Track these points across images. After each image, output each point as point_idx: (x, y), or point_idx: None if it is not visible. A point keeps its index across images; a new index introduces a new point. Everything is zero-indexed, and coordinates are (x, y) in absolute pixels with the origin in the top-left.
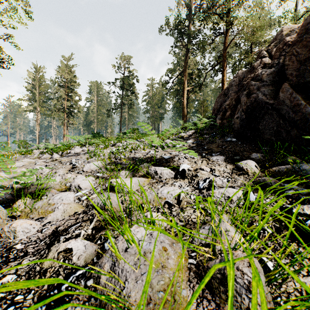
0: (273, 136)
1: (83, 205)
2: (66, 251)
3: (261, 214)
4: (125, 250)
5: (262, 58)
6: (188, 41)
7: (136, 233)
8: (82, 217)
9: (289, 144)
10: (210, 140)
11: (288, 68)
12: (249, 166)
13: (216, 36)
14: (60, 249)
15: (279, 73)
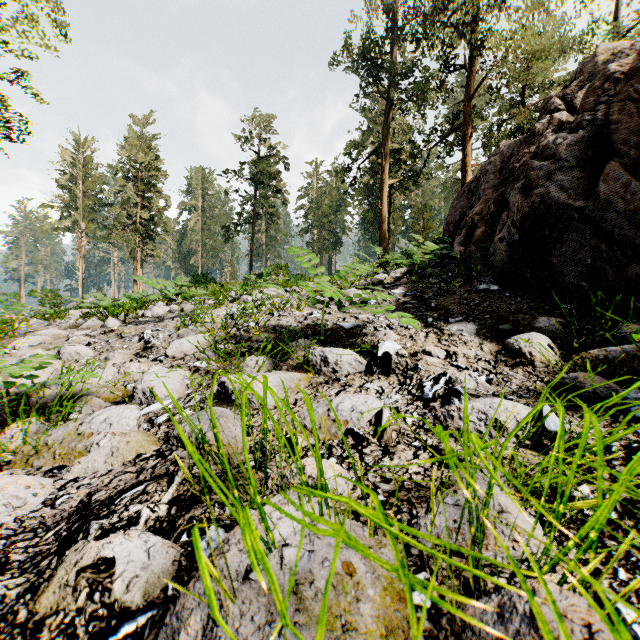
0: (584, 280)
1: (159, 437)
2: (97, 566)
3: (579, 464)
4: (245, 575)
5: (552, 113)
6: (392, 83)
7: (275, 522)
8: (153, 468)
9: (622, 297)
10: (443, 289)
11: (617, 128)
12: (535, 346)
13: (450, 72)
14: (85, 560)
15: (595, 141)
